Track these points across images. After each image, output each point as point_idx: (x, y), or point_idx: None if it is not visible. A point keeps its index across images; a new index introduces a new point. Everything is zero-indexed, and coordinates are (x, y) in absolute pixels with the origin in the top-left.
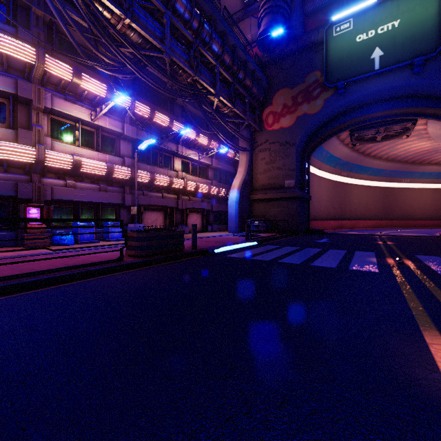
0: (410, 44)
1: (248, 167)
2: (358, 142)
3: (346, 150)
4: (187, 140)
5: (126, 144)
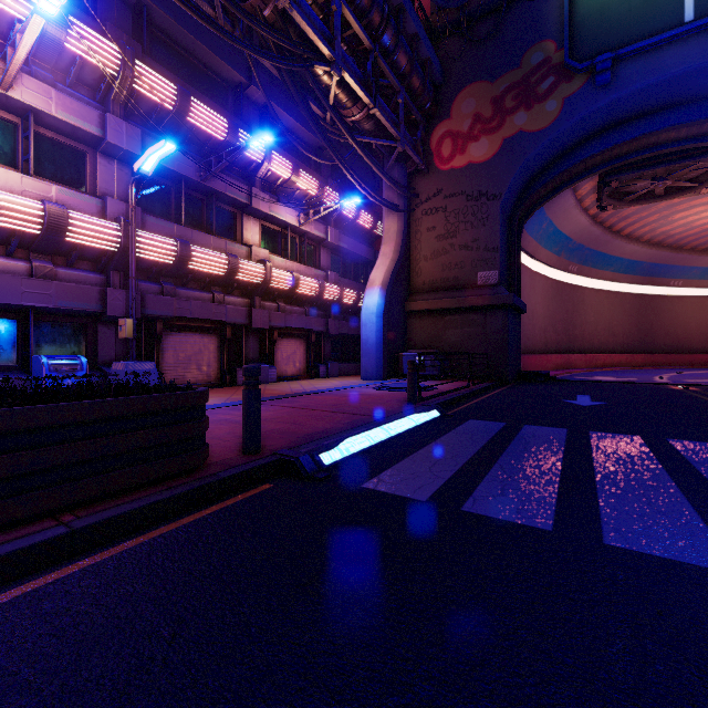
0: None
1: (401, 245)
2: (612, 202)
3: (583, 221)
4: (274, 180)
5: (115, 168)
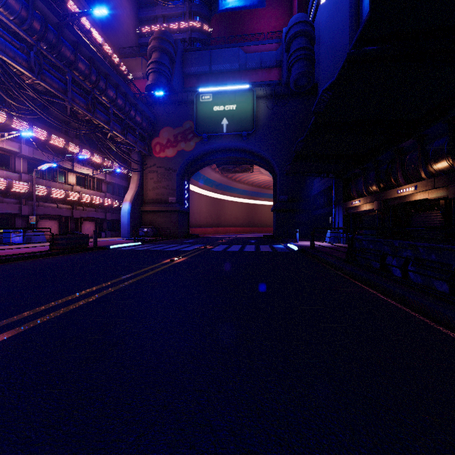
0: (241, 122)
1: (139, 185)
2: (224, 171)
3: (218, 175)
4: (82, 158)
5: (21, 161)
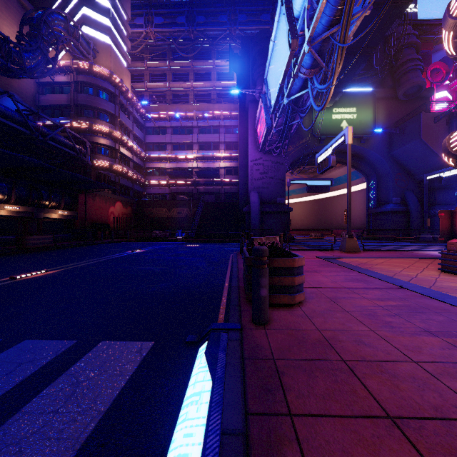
0: None
1: None
2: None
3: None
4: None
5: None
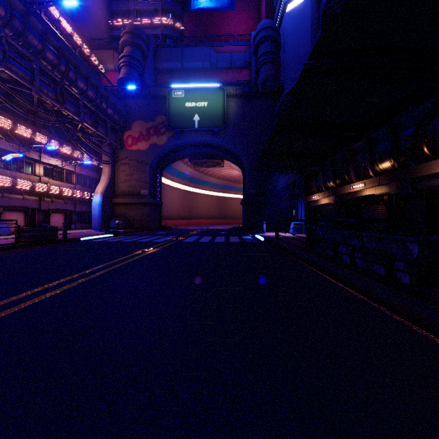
0: (212, 119)
1: (110, 177)
2: (196, 165)
3: (190, 169)
4: (50, 149)
5: None
